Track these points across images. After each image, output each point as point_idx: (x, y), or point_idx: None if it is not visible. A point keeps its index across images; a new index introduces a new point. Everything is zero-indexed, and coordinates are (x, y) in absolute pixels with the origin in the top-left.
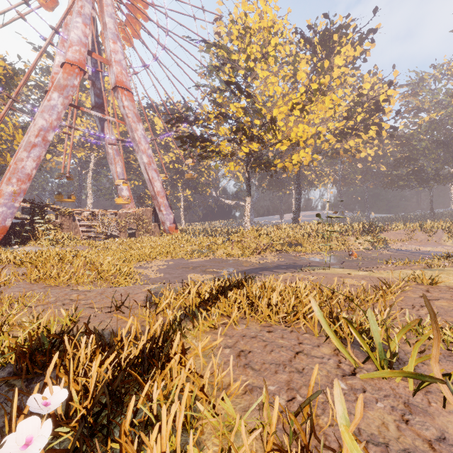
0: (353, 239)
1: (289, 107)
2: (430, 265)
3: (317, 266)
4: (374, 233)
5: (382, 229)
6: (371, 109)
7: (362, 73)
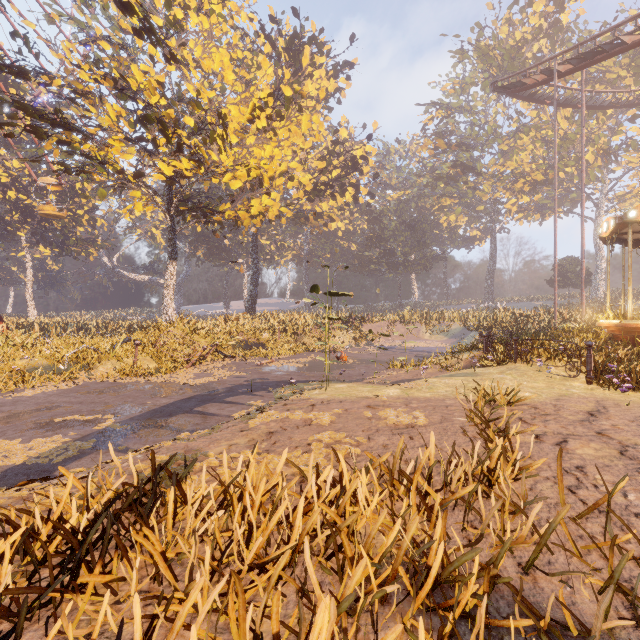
0: (332, 335)
1: (248, 110)
2: (446, 367)
3: (302, 381)
4: (355, 326)
5: (363, 321)
6: (348, 165)
7: (331, 124)
